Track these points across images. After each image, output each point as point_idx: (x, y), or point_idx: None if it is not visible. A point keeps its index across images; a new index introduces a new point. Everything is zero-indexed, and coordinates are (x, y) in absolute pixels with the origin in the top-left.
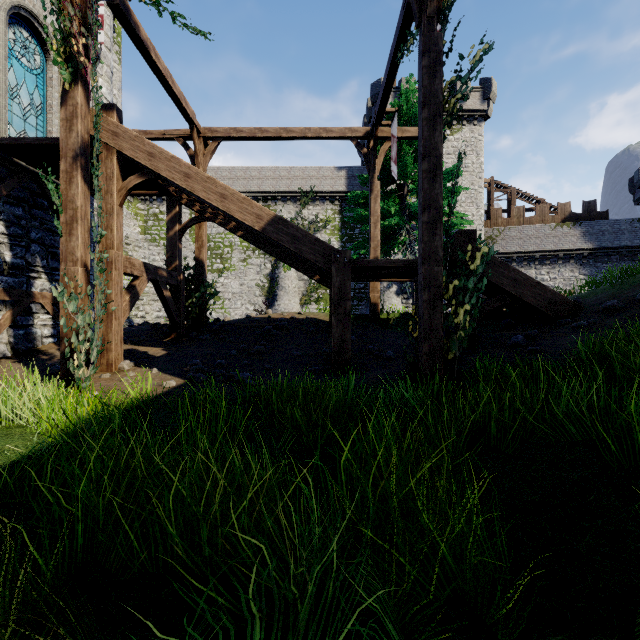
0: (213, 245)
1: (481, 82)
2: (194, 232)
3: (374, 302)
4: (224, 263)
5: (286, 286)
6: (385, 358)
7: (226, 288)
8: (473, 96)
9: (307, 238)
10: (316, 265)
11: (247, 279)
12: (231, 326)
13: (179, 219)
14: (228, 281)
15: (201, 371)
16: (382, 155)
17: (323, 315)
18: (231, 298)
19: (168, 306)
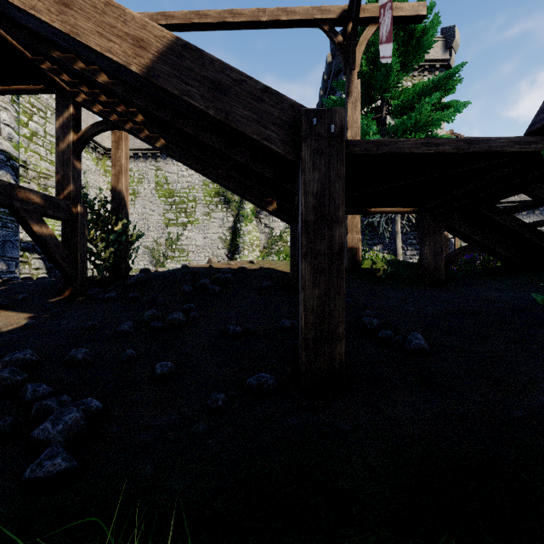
0: (178, 200)
1: (443, 32)
2: (160, 187)
3: (353, 246)
4: (188, 217)
5: (247, 239)
6: (409, 349)
7: (190, 241)
8: (435, 46)
9: (244, 87)
10: (265, 150)
11: (210, 232)
12: (155, 279)
13: (75, 126)
14: (192, 234)
15: (1, 385)
16: (363, 44)
17: (282, 264)
18: (195, 251)
19: (48, 249)
